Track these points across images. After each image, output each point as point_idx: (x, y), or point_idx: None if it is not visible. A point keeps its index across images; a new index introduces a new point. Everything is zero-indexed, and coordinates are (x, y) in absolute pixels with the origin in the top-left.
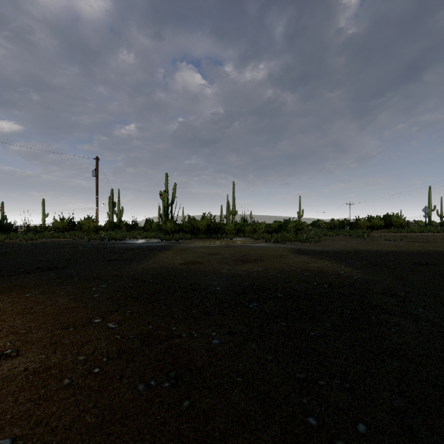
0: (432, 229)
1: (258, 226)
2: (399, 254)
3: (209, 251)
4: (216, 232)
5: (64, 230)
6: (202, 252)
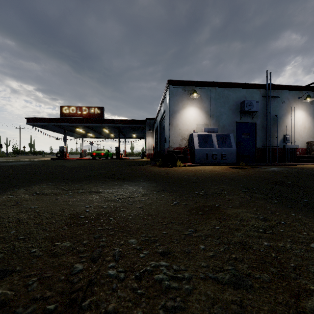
0: None
1: None
2: None
3: None
4: None
5: None
6: None
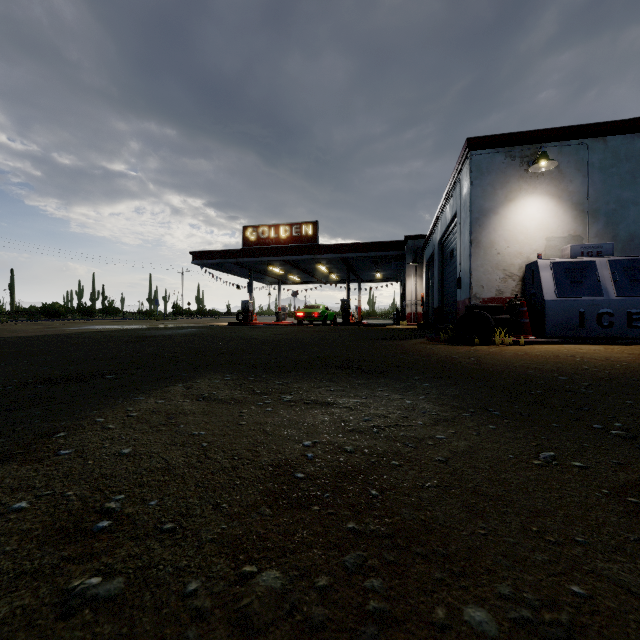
0: None
1: None
2: None
3: None
4: None
5: None
6: None
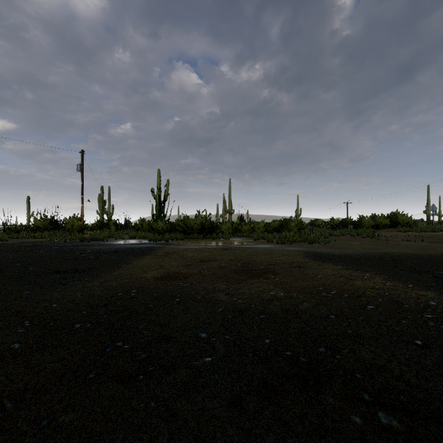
0: None
1: (256, 225)
2: None
3: (202, 256)
4: (211, 231)
5: (44, 230)
6: (192, 257)
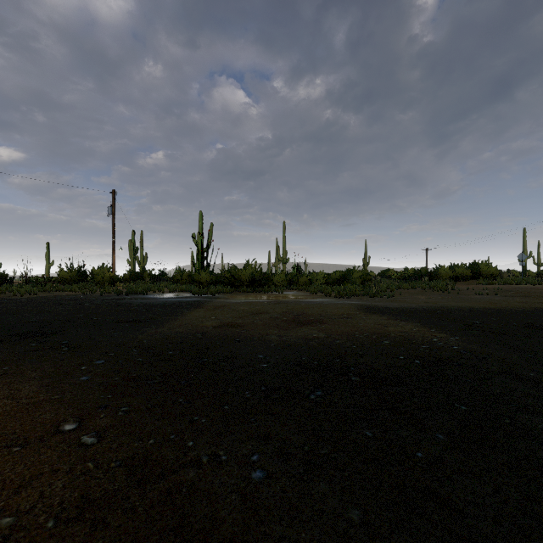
0: (531, 280)
1: (315, 276)
2: (499, 312)
3: (253, 309)
4: (262, 283)
5: (72, 282)
6: (244, 310)
